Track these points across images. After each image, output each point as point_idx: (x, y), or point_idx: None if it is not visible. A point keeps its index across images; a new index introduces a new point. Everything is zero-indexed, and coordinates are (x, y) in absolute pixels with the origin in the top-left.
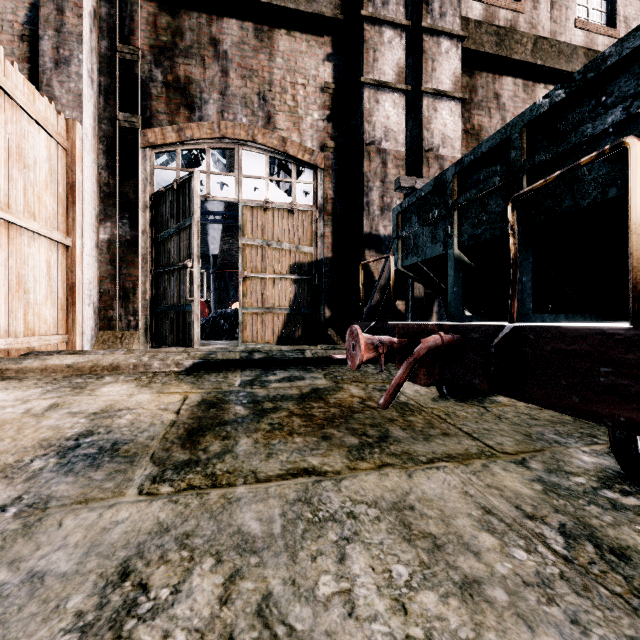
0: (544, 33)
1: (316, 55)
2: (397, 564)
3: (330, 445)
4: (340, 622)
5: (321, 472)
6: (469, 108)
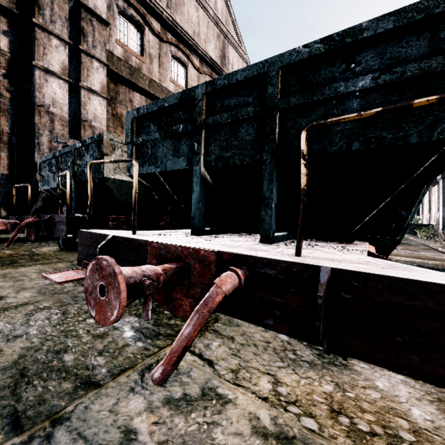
0: (156, 78)
1: None
2: None
3: None
4: None
5: None
6: (115, 102)
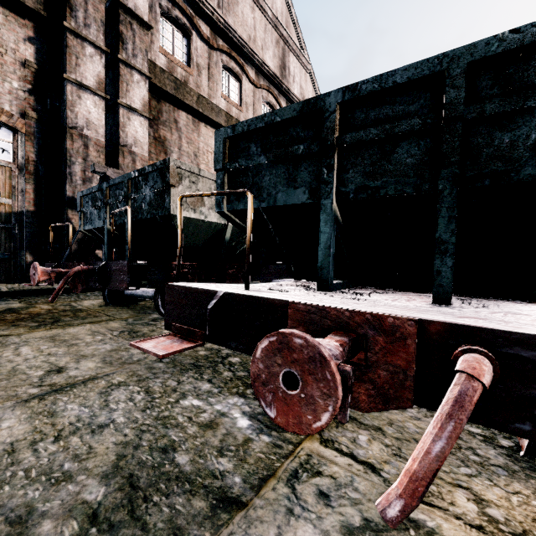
0: (205, 93)
1: (16, 31)
2: (44, 346)
3: (18, 327)
4: (13, 358)
5: (9, 335)
6: (157, 123)
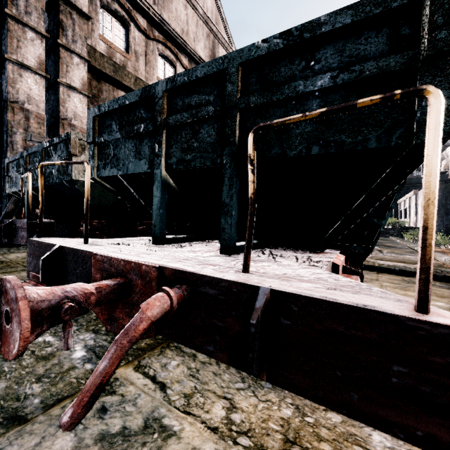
0: (142, 76)
1: None
2: None
3: None
4: None
5: None
6: (98, 100)
